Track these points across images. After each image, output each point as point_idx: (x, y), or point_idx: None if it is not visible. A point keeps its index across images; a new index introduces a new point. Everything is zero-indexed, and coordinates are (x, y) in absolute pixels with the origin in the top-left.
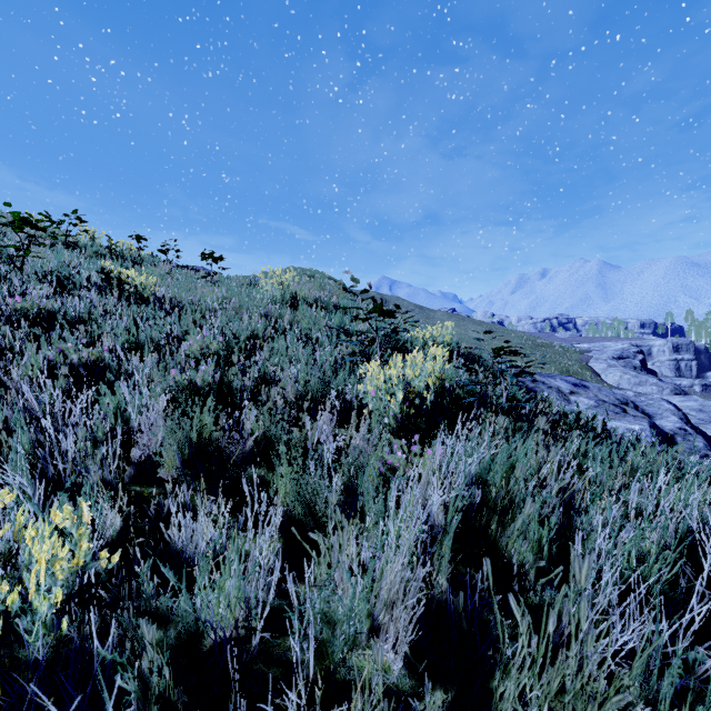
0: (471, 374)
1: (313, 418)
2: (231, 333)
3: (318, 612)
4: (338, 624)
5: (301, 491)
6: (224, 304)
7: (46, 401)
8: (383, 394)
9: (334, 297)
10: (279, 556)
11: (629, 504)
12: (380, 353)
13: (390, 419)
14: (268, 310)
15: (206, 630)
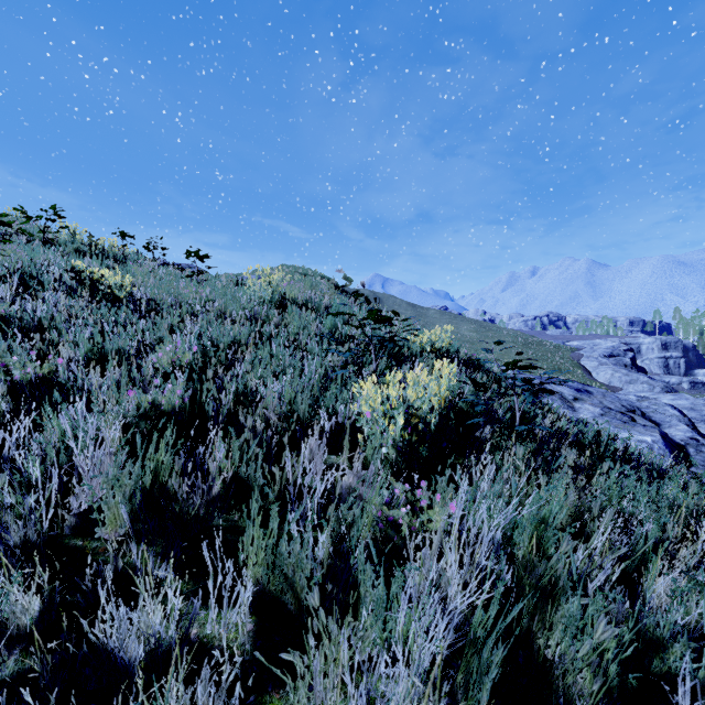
0: (479, 390)
1: (299, 442)
2: (211, 340)
3: None
4: None
5: (277, 561)
6: (207, 306)
7: None
8: (380, 419)
9: (326, 297)
10: (249, 644)
11: None
12: (375, 365)
13: (389, 449)
14: (254, 312)
15: None
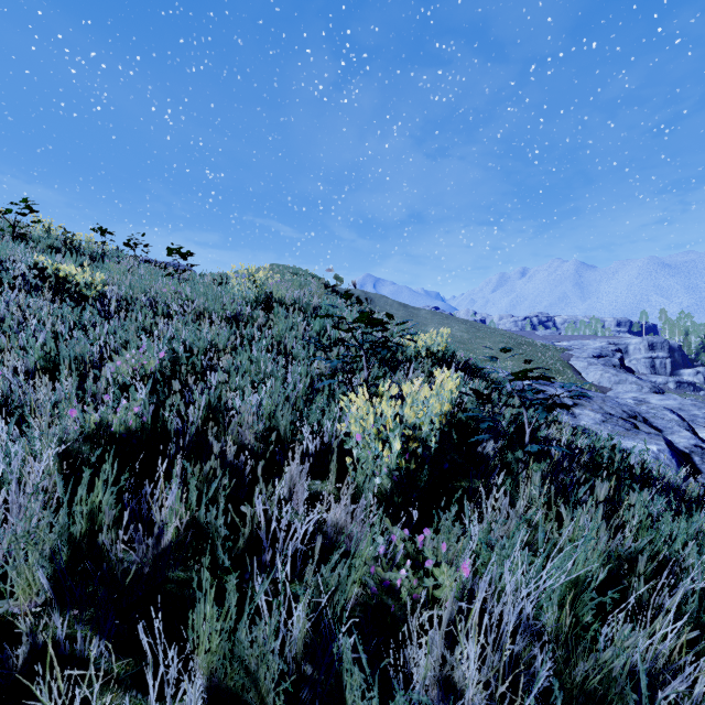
0: (483, 403)
1: (280, 464)
2: (185, 345)
3: None
4: None
5: (236, 650)
6: (186, 307)
7: None
8: (373, 440)
9: (315, 297)
10: None
11: None
12: (367, 373)
13: (382, 477)
14: (237, 313)
15: None
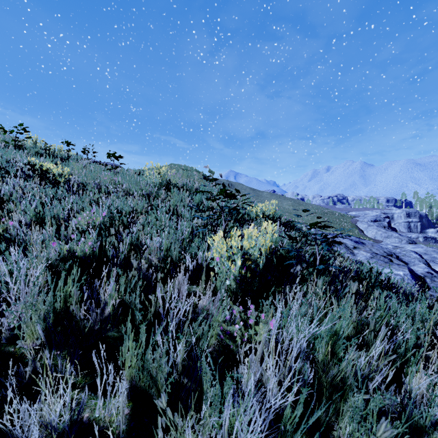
0: (292, 242)
1: (173, 276)
2: (117, 209)
3: None
4: None
5: (145, 365)
6: (118, 188)
7: None
8: (226, 261)
9: (196, 183)
10: (125, 425)
11: None
12: (225, 225)
13: (231, 281)
14: (149, 192)
15: None
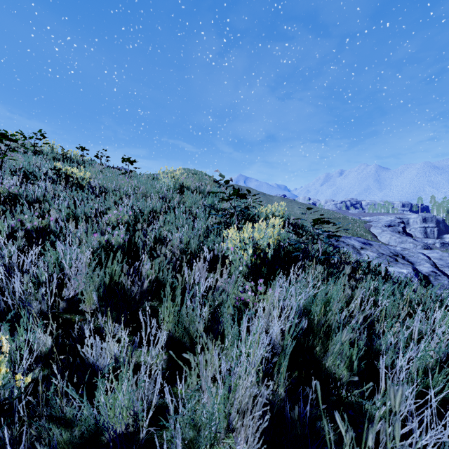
0: (298, 237)
1: (192, 266)
2: (139, 209)
3: (186, 419)
4: (202, 427)
5: (180, 319)
6: (136, 191)
7: (5, 255)
8: (239, 250)
9: (208, 186)
10: (164, 365)
11: (413, 330)
12: (237, 223)
13: (243, 267)
14: (164, 194)
15: (103, 429)
